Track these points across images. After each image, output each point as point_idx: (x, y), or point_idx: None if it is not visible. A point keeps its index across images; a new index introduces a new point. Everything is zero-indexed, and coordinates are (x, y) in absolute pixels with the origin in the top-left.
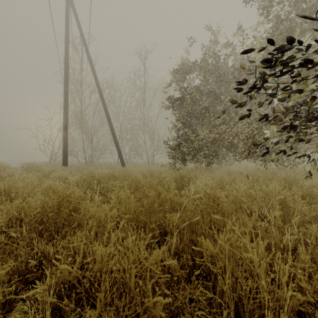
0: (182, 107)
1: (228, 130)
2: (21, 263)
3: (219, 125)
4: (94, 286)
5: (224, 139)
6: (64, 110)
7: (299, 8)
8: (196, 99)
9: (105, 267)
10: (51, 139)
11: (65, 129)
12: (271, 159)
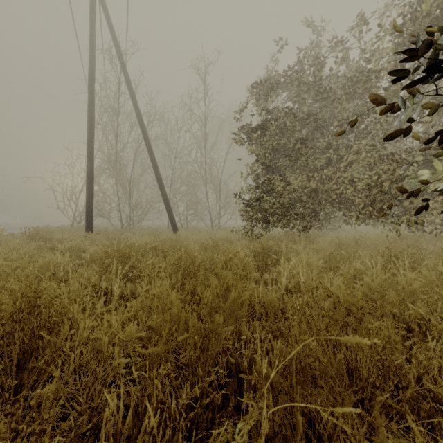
0: (263, 141)
1: (337, 175)
2: None
3: (320, 168)
4: None
5: (330, 189)
6: (88, 148)
7: None
8: (285, 128)
9: None
10: (74, 193)
11: (89, 177)
12: (413, 220)
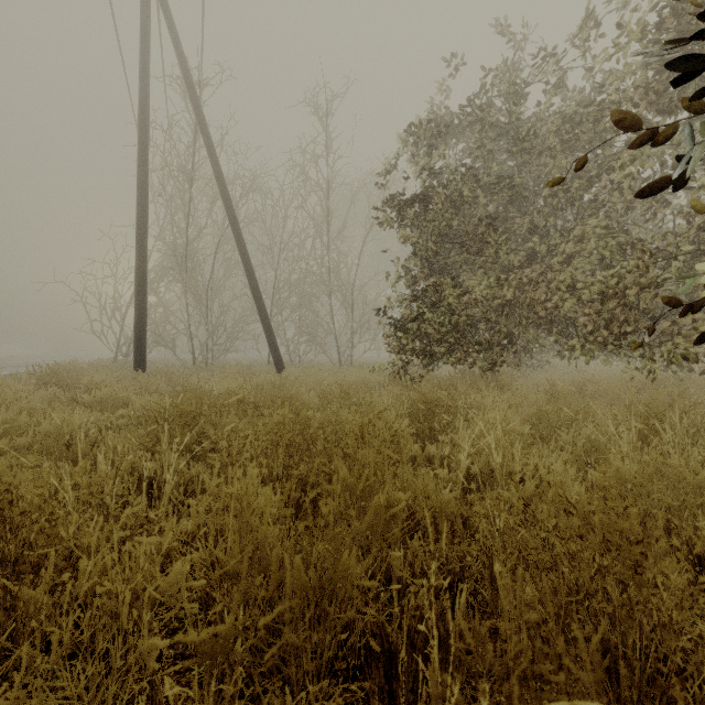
0: (423, 221)
1: (547, 278)
2: None
3: (519, 267)
4: None
5: (535, 301)
6: (137, 235)
7: None
8: (461, 200)
9: None
10: (118, 308)
11: (140, 282)
12: (680, 354)
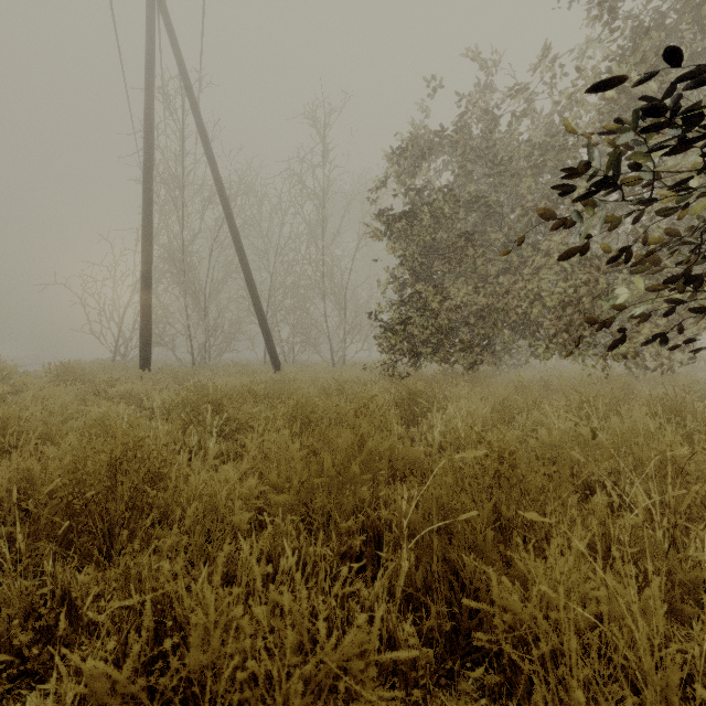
0: (410, 234)
1: (518, 287)
2: (10, 619)
3: (496, 275)
4: (192, 693)
5: (508, 307)
6: (143, 242)
7: (686, 1)
8: (443, 216)
9: (207, 687)
10: (117, 310)
11: (145, 286)
12: (621, 353)
